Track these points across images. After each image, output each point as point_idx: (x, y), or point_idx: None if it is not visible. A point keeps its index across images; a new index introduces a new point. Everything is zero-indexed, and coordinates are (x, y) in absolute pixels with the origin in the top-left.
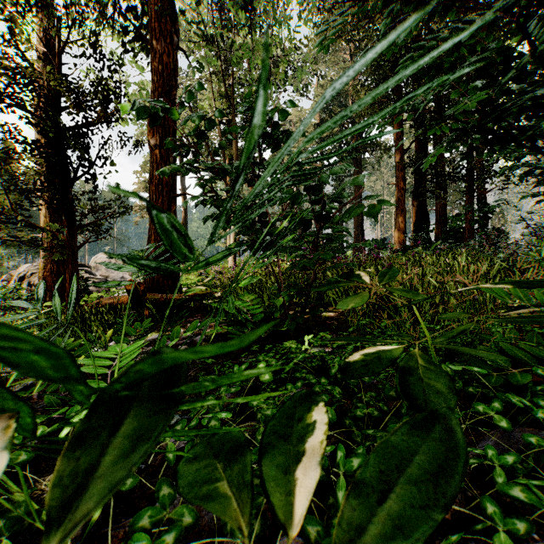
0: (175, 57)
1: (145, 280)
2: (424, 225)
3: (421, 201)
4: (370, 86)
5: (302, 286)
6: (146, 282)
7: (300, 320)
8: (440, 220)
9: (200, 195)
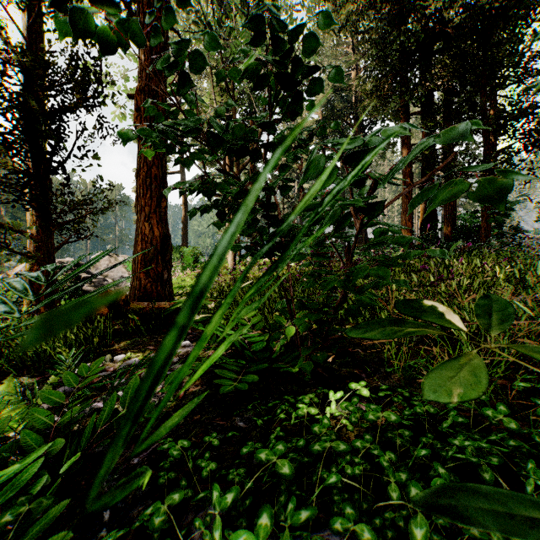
0: (165, 34)
1: (132, 286)
2: (432, 223)
3: (428, 198)
4: (376, 77)
5: (318, 305)
6: (133, 288)
7: (319, 359)
8: (450, 218)
9: (179, 182)
